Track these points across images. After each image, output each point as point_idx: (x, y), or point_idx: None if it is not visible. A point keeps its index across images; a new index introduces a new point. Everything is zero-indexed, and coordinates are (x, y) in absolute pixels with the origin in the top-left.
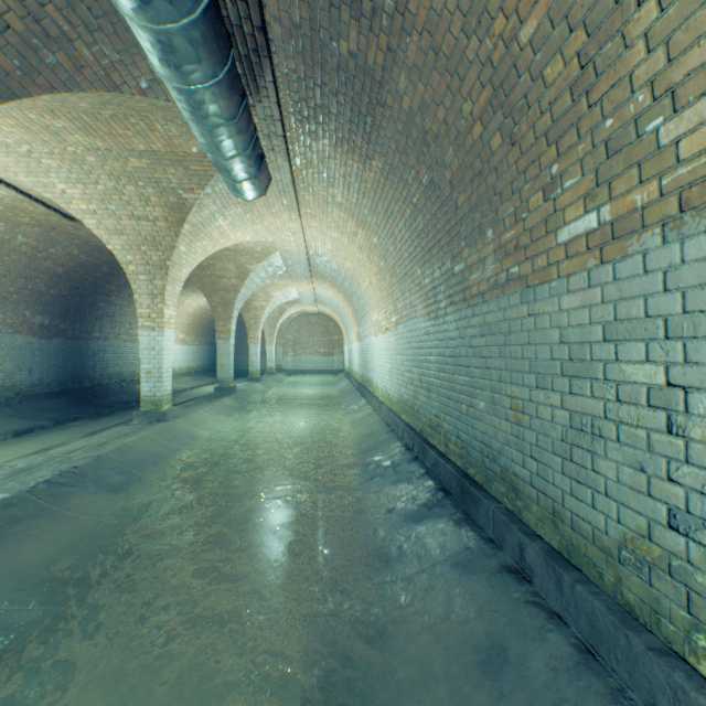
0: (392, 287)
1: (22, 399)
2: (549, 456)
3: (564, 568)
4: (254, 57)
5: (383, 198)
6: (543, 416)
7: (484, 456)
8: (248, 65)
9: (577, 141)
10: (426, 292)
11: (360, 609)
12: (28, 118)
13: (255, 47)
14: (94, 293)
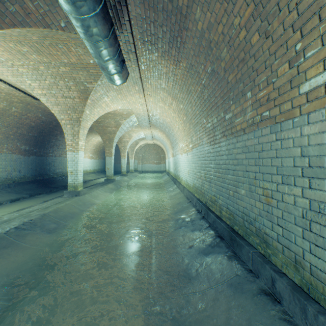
0: (190, 130)
1: (15, 184)
2: (292, 226)
3: (307, 301)
4: (118, 6)
5: (186, 83)
6: (287, 201)
7: (244, 220)
8: (115, 11)
9: (319, 23)
10: (208, 131)
11: (175, 311)
12: (9, 46)
13: (118, 0)
14: (49, 135)
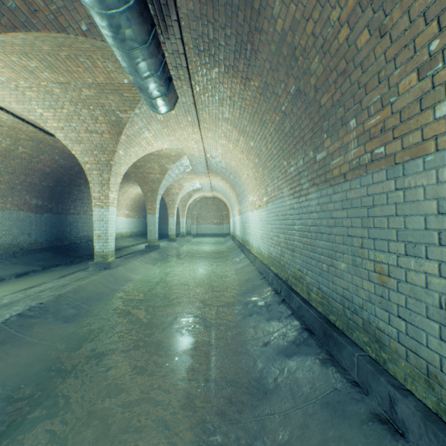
0: (263, 176)
1: (24, 253)
2: (423, 319)
3: None
4: None
5: (258, 110)
6: (414, 281)
7: (345, 307)
8: (158, 7)
9: None
10: (291, 178)
11: (244, 443)
12: (11, 60)
13: None
14: (70, 185)
